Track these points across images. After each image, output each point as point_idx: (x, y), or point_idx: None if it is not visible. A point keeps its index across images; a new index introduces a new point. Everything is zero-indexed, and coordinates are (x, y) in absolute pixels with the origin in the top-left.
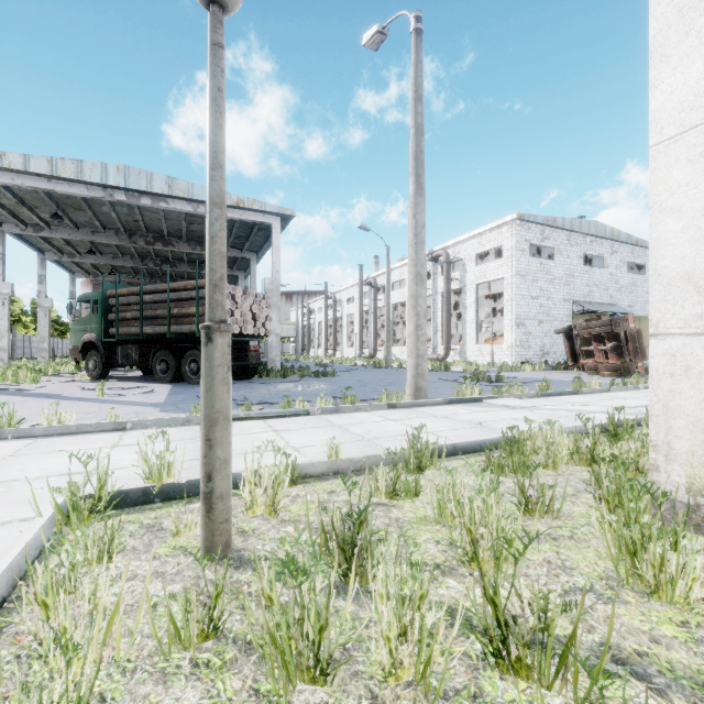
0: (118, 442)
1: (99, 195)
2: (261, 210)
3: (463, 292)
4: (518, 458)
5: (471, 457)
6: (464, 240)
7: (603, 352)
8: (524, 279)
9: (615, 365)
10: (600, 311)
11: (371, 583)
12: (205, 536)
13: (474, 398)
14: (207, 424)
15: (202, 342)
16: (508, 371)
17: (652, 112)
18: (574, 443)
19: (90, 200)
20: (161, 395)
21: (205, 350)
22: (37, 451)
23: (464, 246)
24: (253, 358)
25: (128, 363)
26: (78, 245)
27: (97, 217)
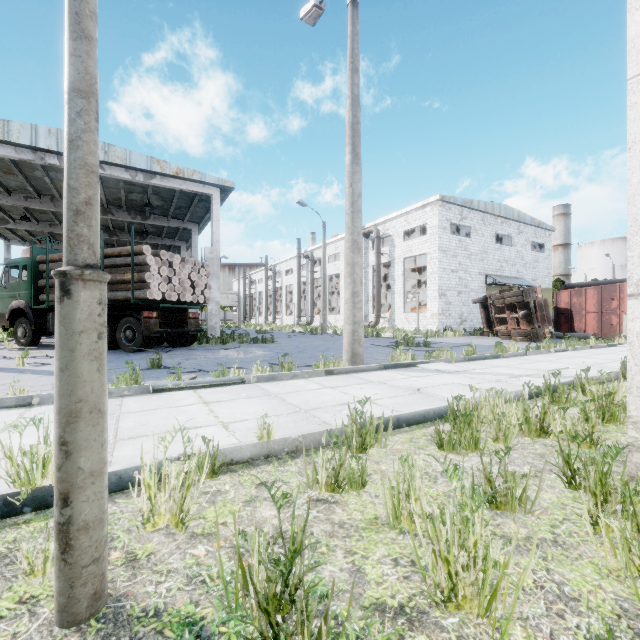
0: (14, 422)
1: (29, 157)
2: (201, 181)
3: (392, 265)
4: (470, 432)
5: (415, 429)
6: (393, 218)
7: (515, 319)
8: (445, 255)
9: (526, 331)
10: (509, 284)
11: None
12: (58, 588)
13: (408, 363)
14: (61, 419)
15: (56, 296)
16: (433, 336)
17: (632, 39)
18: (523, 413)
19: (21, 164)
20: None
21: (58, 308)
22: None
23: (393, 224)
24: (192, 325)
25: None
26: (11, 211)
27: (29, 182)
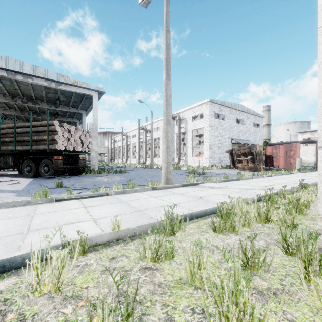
0: None
1: None
2: (87, 87)
3: (186, 133)
4: (230, 222)
5: (200, 220)
6: (186, 110)
7: (246, 160)
8: (212, 128)
9: (251, 166)
10: (242, 143)
11: None
12: None
13: (195, 183)
14: None
15: None
16: (206, 169)
17: (320, 5)
18: (257, 211)
19: None
20: (22, 185)
21: None
22: None
23: (186, 113)
24: (81, 163)
25: (6, 167)
26: None
27: None
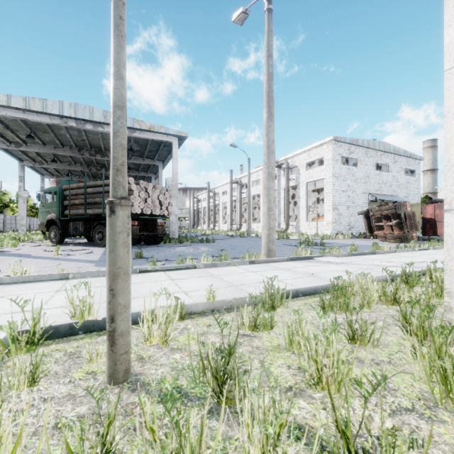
0: (61, 288)
1: (58, 122)
2: (165, 133)
3: (298, 187)
4: (343, 299)
5: (308, 298)
6: (298, 154)
7: (390, 226)
8: (337, 179)
9: (398, 235)
10: (386, 200)
11: (238, 409)
12: (109, 365)
13: (307, 257)
14: (110, 277)
15: (107, 214)
16: (327, 239)
17: (447, 45)
18: (382, 289)
19: (52, 126)
20: (97, 255)
21: (109, 220)
22: (3, 294)
23: (298, 158)
24: (160, 230)
25: (76, 233)
26: (45, 156)
27: (57, 137)
